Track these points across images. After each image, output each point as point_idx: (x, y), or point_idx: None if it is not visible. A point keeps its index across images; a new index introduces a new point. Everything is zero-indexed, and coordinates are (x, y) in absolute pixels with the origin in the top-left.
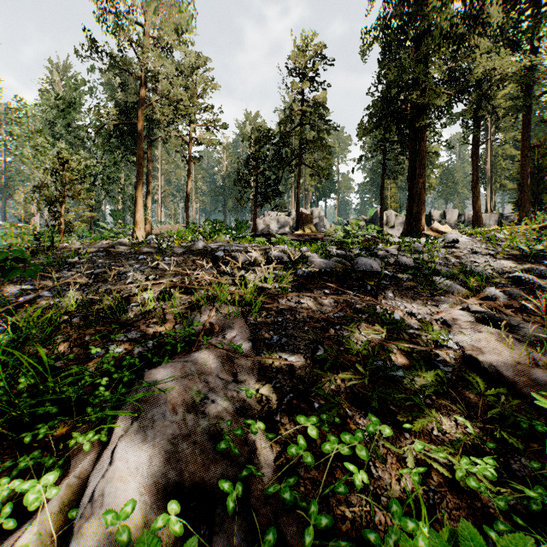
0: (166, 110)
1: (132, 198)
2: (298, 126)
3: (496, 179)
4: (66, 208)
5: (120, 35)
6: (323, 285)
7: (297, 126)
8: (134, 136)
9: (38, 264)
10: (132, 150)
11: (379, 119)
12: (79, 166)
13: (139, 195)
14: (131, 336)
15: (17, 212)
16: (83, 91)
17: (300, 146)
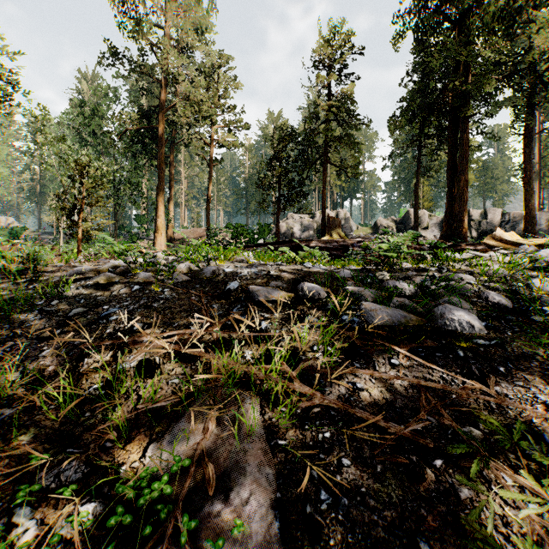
0: (186, 112)
1: (154, 203)
2: (324, 122)
3: (543, 174)
4: (84, 217)
5: (141, 38)
6: (386, 348)
7: (323, 122)
8: (156, 140)
9: (11, 298)
10: (154, 155)
11: (414, 111)
12: (101, 172)
13: (160, 200)
14: (65, 476)
15: (48, 218)
16: (107, 97)
17: (326, 144)
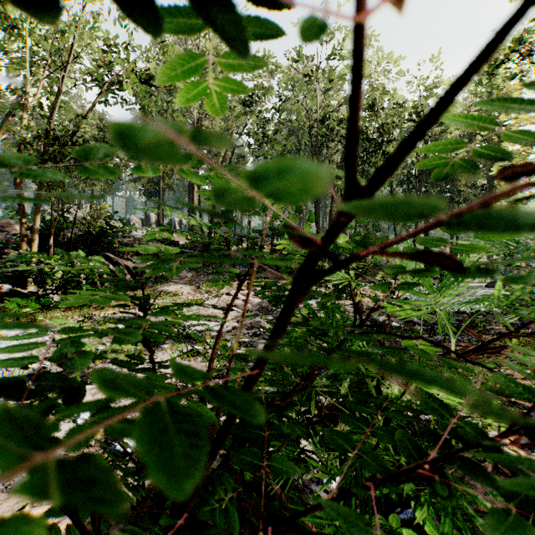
0: None
1: None
2: None
3: None
4: None
5: None
6: None
7: None
8: None
9: None
10: None
11: None
12: None
13: None
14: None
15: None
16: None
17: None
